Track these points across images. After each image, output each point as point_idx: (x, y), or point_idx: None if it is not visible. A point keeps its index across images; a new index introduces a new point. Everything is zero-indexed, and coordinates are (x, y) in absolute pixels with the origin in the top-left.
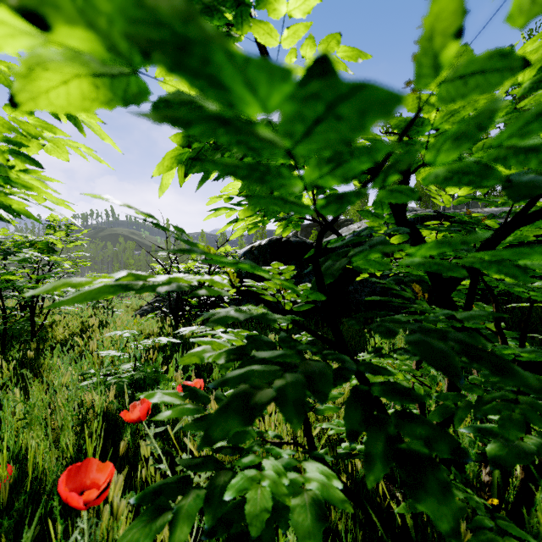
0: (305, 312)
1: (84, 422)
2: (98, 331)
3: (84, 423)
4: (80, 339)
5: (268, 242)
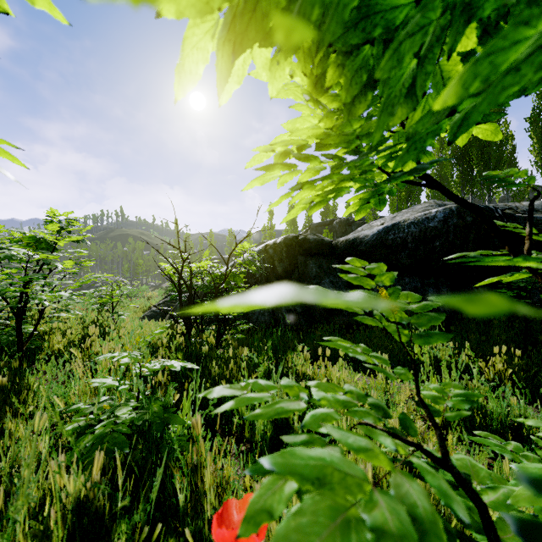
0: (325, 315)
1: (45, 529)
2: (99, 341)
3: (45, 533)
4: (77, 351)
5: (284, 240)
